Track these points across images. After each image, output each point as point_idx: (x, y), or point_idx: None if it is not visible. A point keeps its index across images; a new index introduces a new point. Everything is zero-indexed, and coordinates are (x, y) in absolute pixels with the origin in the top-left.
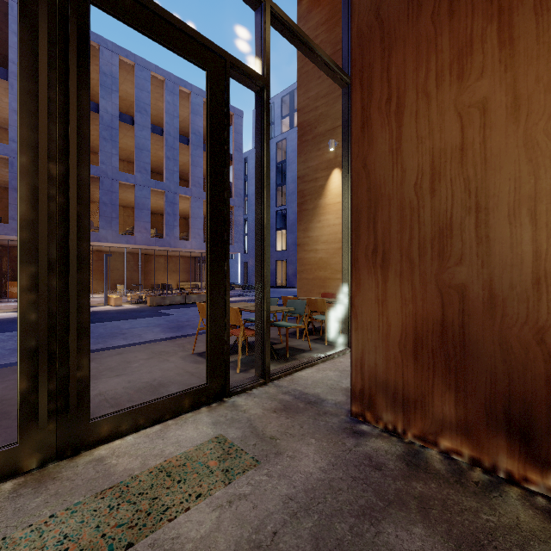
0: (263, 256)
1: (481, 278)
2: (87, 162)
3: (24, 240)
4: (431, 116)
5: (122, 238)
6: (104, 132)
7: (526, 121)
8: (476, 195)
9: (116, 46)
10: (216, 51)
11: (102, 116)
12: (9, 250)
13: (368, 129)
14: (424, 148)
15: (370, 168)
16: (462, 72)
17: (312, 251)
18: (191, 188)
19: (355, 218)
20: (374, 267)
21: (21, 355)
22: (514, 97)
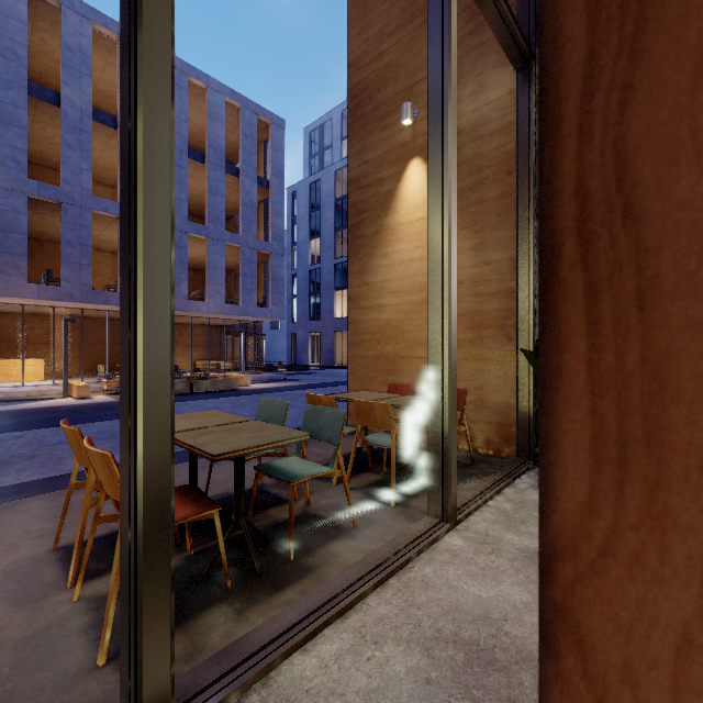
0: (132, 278)
1: None
2: None
3: None
4: None
5: (98, 295)
6: (68, 135)
7: None
8: None
9: (88, 8)
10: None
11: (65, 111)
12: None
13: None
14: None
15: None
16: None
17: (372, 309)
18: (207, 225)
19: None
20: None
21: None
22: None
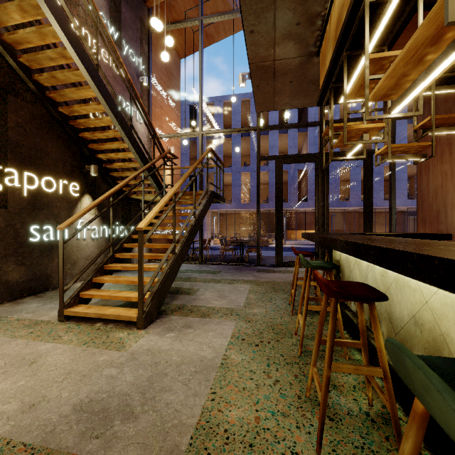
0: (391, 220)
1: (445, 228)
2: (328, 200)
3: (316, 220)
4: (435, 174)
5: (342, 203)
6: None
7: (454, 180)
8: (444, 201)
9: None
10: (367, 152)
11: None
12: (285, 215)
13: (421, 175)
14: (434, 184)
15: (421, 189)
16: (441, 161)
17: None
18: None
19: (417, 206)
20: (422, 224)
21: (316, 244)
22: (451, 172)
